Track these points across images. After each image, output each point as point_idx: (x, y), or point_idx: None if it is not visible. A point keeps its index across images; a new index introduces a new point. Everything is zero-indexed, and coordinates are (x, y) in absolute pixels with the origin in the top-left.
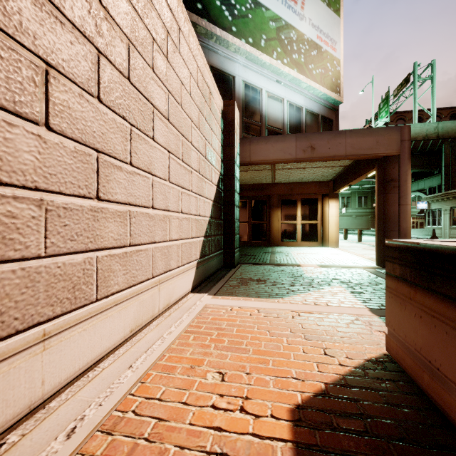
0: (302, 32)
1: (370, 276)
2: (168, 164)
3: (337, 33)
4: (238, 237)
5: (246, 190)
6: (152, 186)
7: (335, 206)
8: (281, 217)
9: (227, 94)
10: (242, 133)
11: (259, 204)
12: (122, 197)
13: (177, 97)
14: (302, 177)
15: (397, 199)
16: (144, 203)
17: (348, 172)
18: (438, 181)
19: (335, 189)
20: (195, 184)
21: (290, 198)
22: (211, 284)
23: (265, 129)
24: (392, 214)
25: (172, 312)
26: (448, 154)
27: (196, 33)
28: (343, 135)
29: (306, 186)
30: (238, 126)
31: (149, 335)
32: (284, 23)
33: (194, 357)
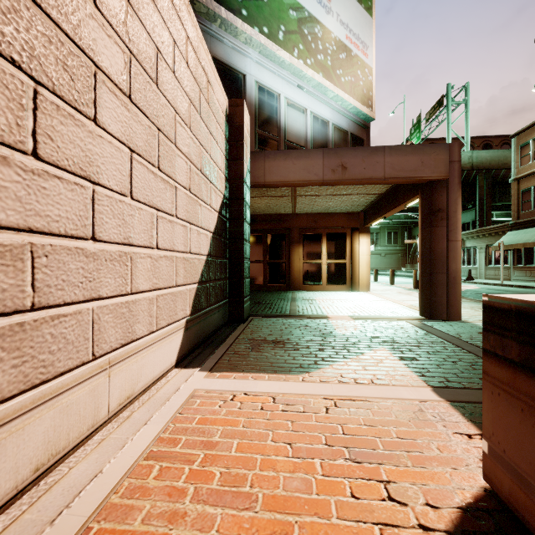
0: (329, 29)
1: (416, 331)
2: (130, 170)
3: (369, 36)
4: (249, 282)
5: (261, 222)
6: (92, 202)
7: (367, 242)
8: (303, 255)
9: (236, 96)
10: (255, 148)
11: (277, 239)
12: (8, 215)
13: (149, 67)
14: (328, 207)
15: (446, 234)
16: (74, 230)
17: (382, 202)
18: (472, 216)
19: (367, 222)
20: (183, 207)
21: (314, 232)
22: (208, 351)
23: (284, 145)
24: (439, 252)
25: (136, 409)
26: (482, 187)
27: (193, 11)
28: (382, 152)
29: (332, 218)
30: (249, 135)
31: (77, 469)
32: (307, 14)
33: (149, 529)
